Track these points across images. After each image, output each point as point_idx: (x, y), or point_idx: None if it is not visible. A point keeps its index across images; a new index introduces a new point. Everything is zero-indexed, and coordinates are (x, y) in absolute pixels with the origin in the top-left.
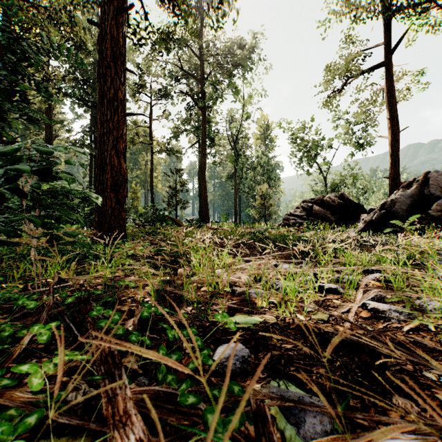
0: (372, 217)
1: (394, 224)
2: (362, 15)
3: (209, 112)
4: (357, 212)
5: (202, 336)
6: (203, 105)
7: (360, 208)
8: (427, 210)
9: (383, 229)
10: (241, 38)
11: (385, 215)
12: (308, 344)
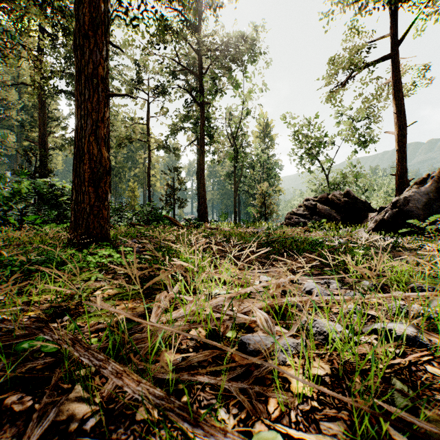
0: (383, 216)
1: (408, 223)
2: (367, 5)
3: (208, 108)
4: (364, 211)
5: None
6: (201, 100)
7: (367, 207)
8: None
9: (396, 229)
10: (241, 31)
11: (397, 213)
12: None
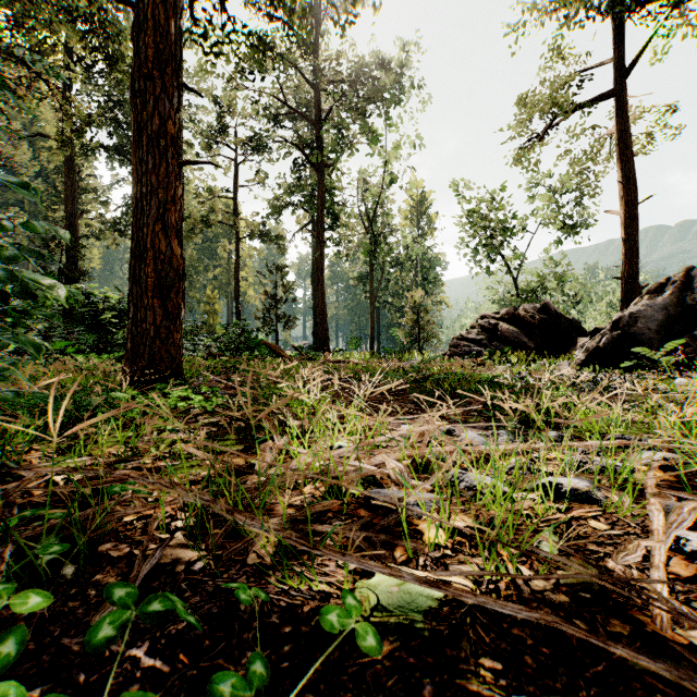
0: (599, 342)
1: (636, 353)
2: (577, 14)
3: (329, 173)
4: (571, 334)
5: (287, 659)
6: (319, 161)
7: (575, 328)
8: (692, 331)
9: (617, 362)
10: (381, 53)
11: (619, 338)
12: (583, 694)
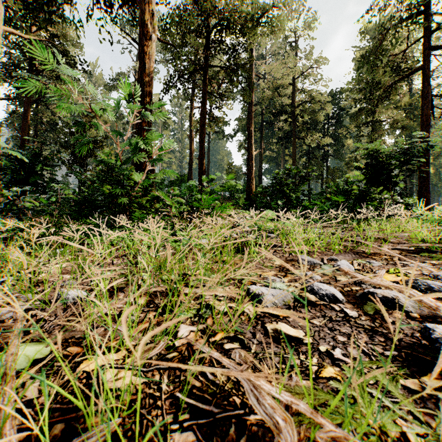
0: None
1: None
2: None
3: None
4: None
5: None
6: None
7: None
8: None
9: None
10: None
11: None
12: None
